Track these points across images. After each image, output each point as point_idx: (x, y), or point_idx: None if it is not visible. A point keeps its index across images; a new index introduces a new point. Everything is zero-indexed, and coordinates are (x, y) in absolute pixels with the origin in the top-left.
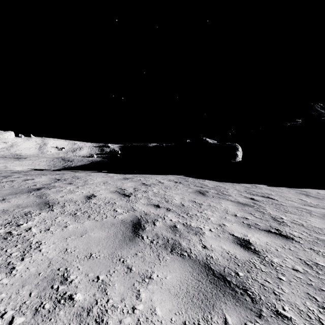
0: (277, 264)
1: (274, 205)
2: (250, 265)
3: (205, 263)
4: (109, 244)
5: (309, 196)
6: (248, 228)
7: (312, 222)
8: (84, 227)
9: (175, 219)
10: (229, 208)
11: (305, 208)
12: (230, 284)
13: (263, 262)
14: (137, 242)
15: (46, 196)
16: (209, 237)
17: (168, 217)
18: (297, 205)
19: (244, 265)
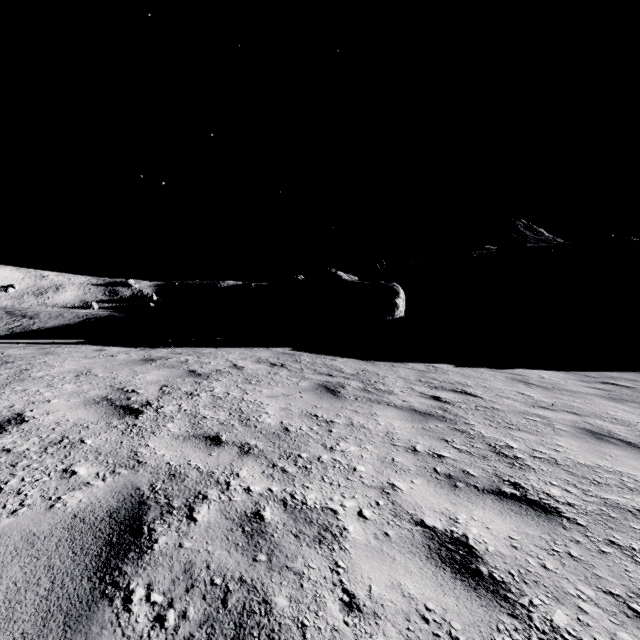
0: None
1: (482, 411)
2: None
3: None
4: None
5: (531, 385)
6: (452, 489)
7: (566, 449)
8: None
9: (261, 483)
10: (395, 428)
11: (538, 415)
12: None
13: (534, 638)
14: (93, 639)
15: None
16: (362, 546)
17: (242, 477)
18: (521, 407)
19: None
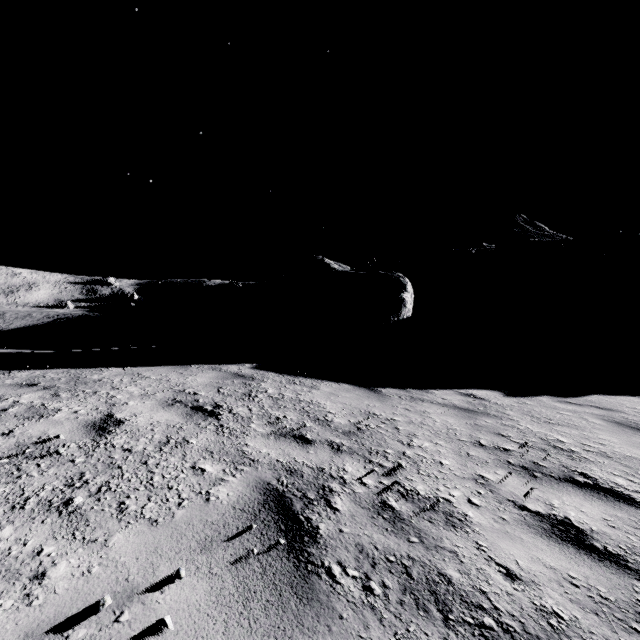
0: None
1: None
2: None
3: None
4: None
5: None
6: None
7: None
8: None
9: None
10: None
11: None
12: None
13: None
14: None
15: None
16: None
17: None
18: None
19: None
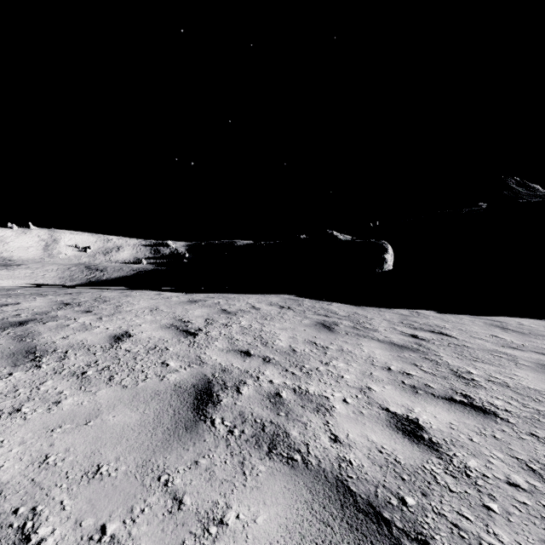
0: (477, 473)
1: (452, 347)
2: (425, 479)
3: (338, 477)
4: (142, 439)
5: (507, 330)
6: (413, 394)
7: (521, 378)
8: (96, 402)
9: (279, 379)
10: (376, 355)
11: (505, 353)
12: (391, 529)
13: (450, 469)
14: (201, 434)
15: (34, 338)
16: (344, 416)
17: (266, 375)
18: (491, 346)
19: (414, 479)
